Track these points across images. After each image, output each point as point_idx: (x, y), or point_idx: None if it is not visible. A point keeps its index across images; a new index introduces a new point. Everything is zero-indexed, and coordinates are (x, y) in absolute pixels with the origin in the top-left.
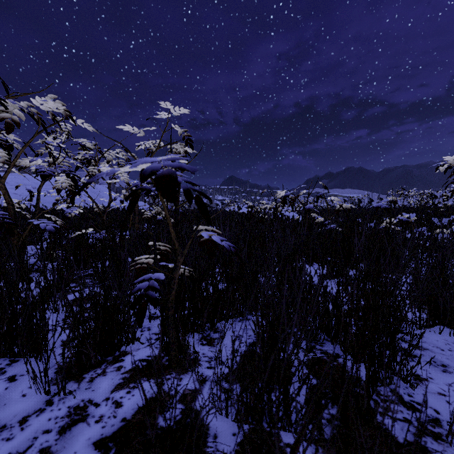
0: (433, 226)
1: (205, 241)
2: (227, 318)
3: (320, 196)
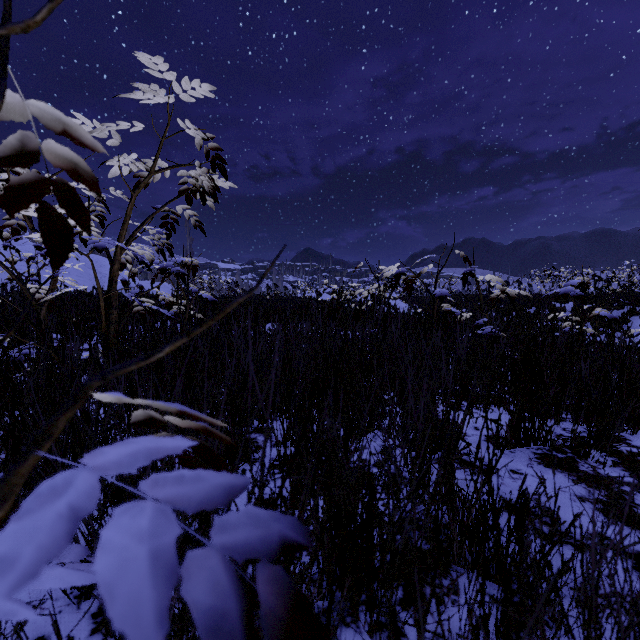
0: (600, 322)
1: None
2: None
3: (469, 272)
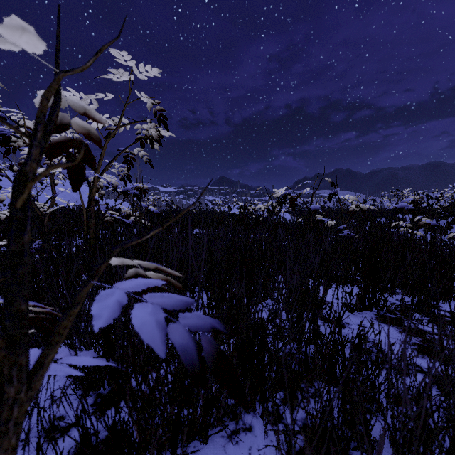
0: (430, 228)
1: (147, 289)
2: (205, 437)
3: (333, 193)
